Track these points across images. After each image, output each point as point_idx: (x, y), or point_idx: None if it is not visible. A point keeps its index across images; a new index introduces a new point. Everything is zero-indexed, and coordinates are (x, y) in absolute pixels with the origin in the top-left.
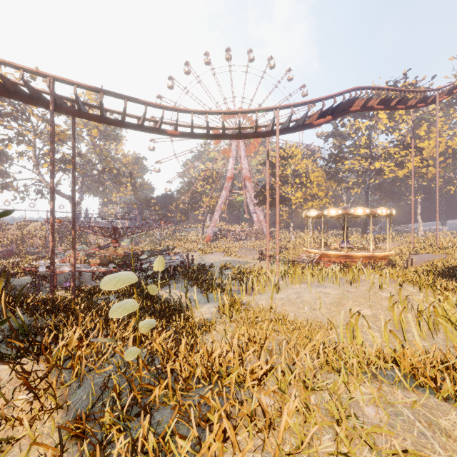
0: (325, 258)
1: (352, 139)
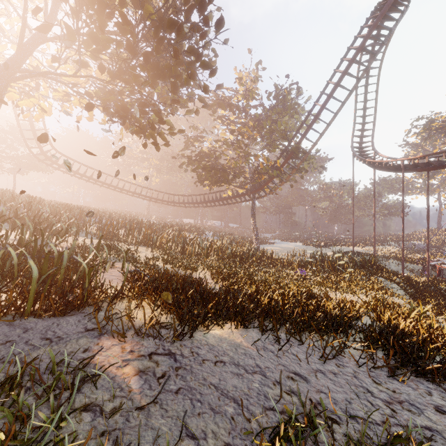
0: None
1: None
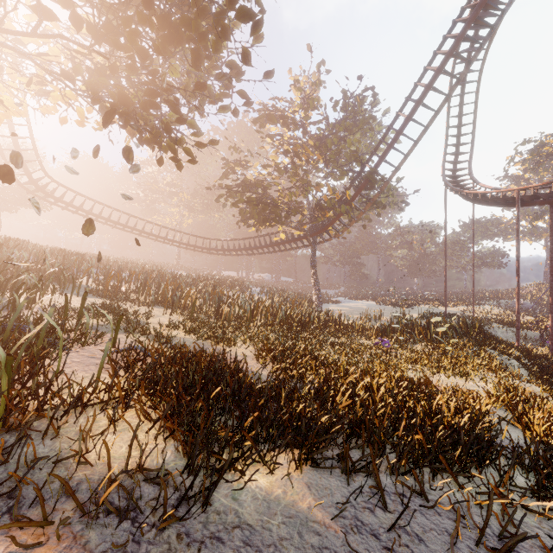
0: None
1: None
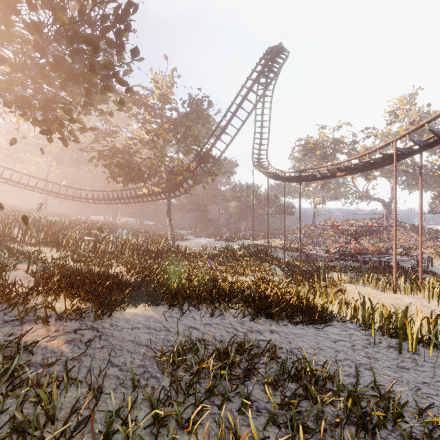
0: None
1: None
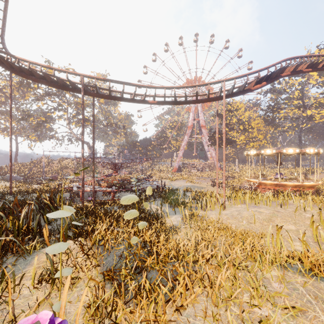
0: (262, 186)
1: (287, 93)
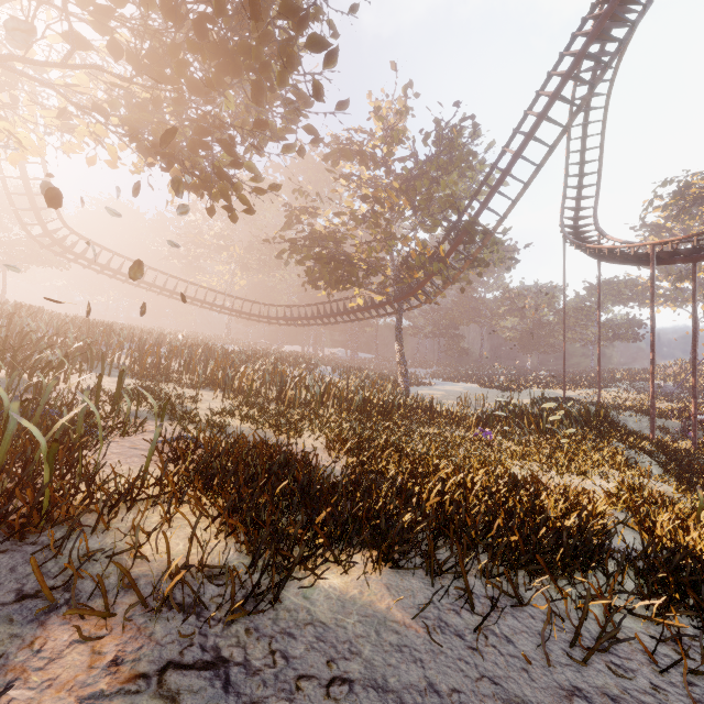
0: None
1: None
